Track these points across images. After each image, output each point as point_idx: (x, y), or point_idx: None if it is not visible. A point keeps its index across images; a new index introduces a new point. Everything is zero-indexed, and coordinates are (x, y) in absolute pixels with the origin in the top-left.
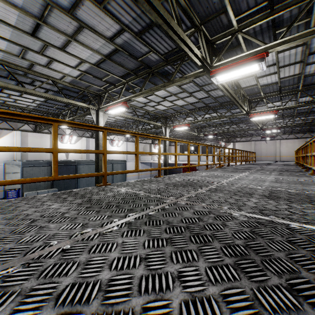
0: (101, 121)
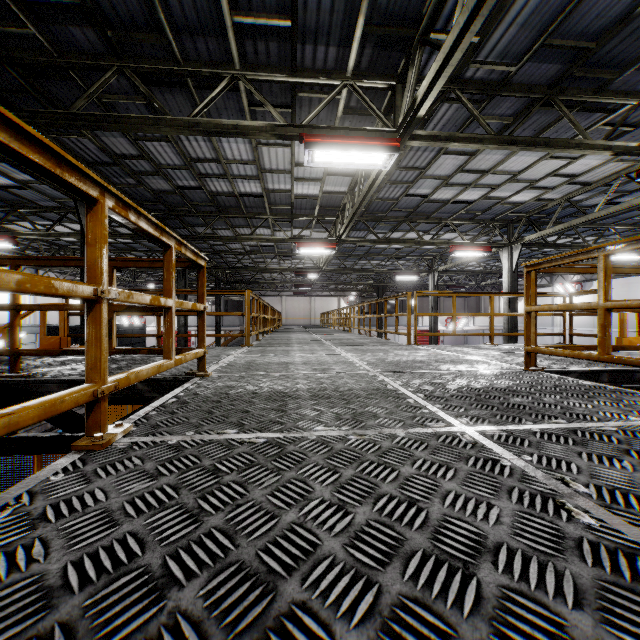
0: None
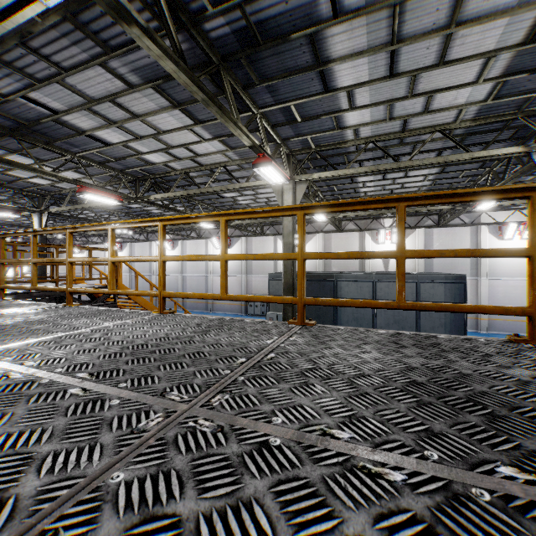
0: (288, 201)
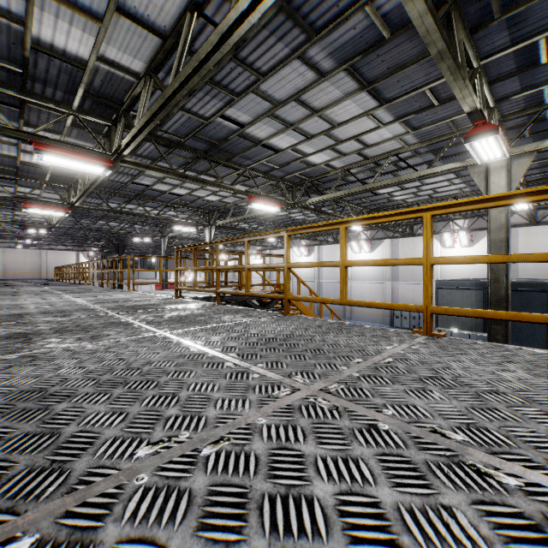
0: (497, 183)
